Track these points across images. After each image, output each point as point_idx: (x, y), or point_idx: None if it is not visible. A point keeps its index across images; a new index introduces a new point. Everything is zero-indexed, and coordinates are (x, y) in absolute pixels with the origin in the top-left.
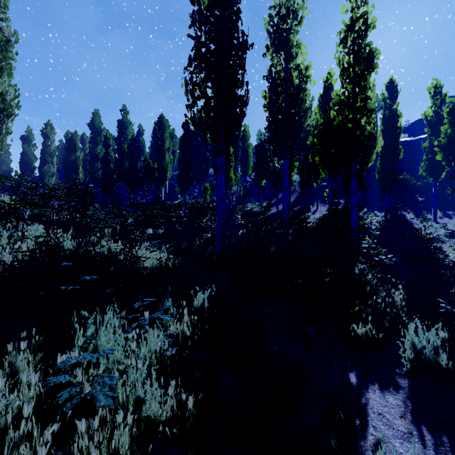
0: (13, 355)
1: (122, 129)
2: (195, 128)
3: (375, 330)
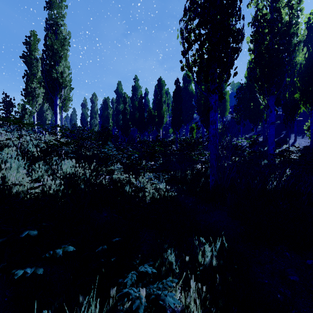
0: None
1: (134, 91)
2: (189, 71)
3: None
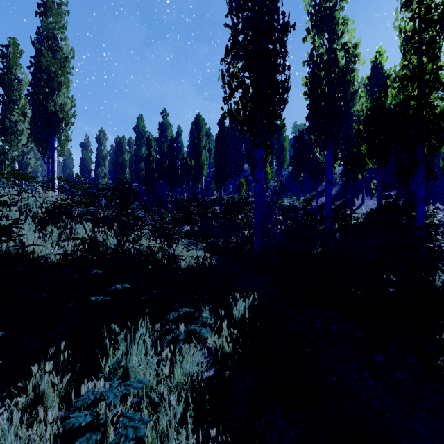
0: (38, 377)
1: (163, 130)
2: (232, 121)
3: None
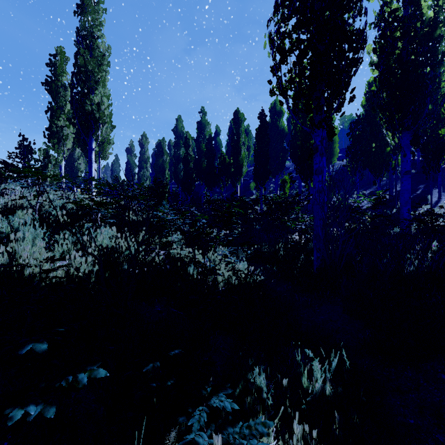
0: None
1: (201, 129)
2: (282, 96)
3: None
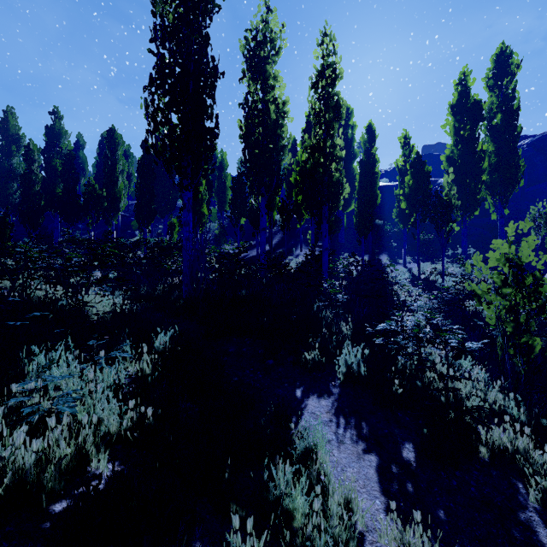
0: None
1: (53, 138)
2: (157, 157)
3: (324, 357)
